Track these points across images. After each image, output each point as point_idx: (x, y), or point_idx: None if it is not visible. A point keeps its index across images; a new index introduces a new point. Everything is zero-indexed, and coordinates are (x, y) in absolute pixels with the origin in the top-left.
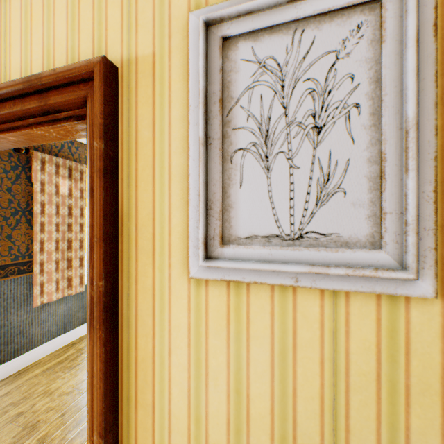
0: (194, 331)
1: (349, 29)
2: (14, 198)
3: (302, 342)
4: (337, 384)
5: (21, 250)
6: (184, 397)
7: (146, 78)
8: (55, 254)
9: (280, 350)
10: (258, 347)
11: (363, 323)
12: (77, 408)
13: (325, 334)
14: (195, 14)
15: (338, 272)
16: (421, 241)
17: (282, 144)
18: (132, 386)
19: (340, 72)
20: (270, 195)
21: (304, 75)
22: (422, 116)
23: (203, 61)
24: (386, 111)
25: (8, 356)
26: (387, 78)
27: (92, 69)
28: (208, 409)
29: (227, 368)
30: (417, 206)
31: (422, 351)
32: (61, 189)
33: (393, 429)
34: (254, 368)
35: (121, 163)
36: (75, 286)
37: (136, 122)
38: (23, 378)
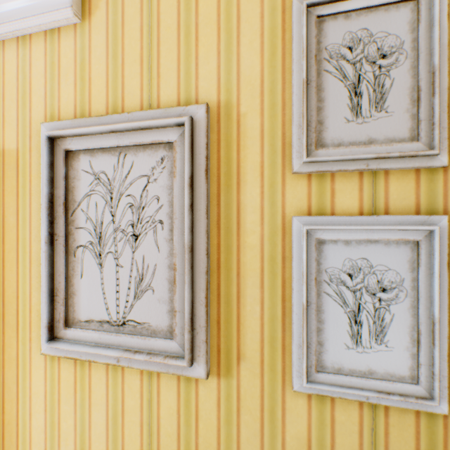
0: (50, 398)
1: (157, 160)
2: None
3: (128, 408)
4: (152, 443)
5: None
6: None
7: (12, 170)
8: None
9: (113, 415)
10: (98, 412)
11: (169, 394)
12: None
13: (144, 402)
14: (45, 126)
15: (140, 358)
16: (198, 335)
17: (112, 245)
18: (0, 446)
19: (151, 193)
20: (103, 287)
21: (126, 191)
22: (199, 238)
23: (47, 171)
24: (177, 231)
25: None
26: (177, 206)
27: None
28: None
29: (75, 429)
30: (190, 310)
31: (206, 417)
32: None
33: None
34: (95, 430)
35: None
36: None
37: (4, 208)
38: None
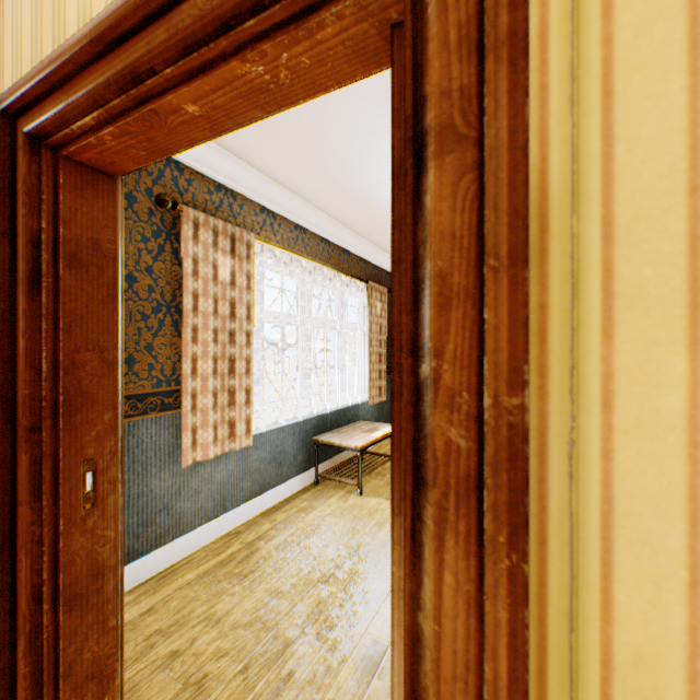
0: None
1: None
2: (155, 285)
3: None
4: None
5: (165, 372)
6: None
7: None
8: (212, 380)
9: None
10: None
11: None
12: (266, 659)
13: None
14: None
15: None
16: None
17: None
18: None
19: None
20: None
21: None
22: None
23: None
24: None
25: (148, 546)
26: None
27: None
28: None
29: None
30: None
31: None
32: (220, 272)
33: None
34: None
35: (536, 41)
36: (240, 436)
37: None
38: (171, 585)
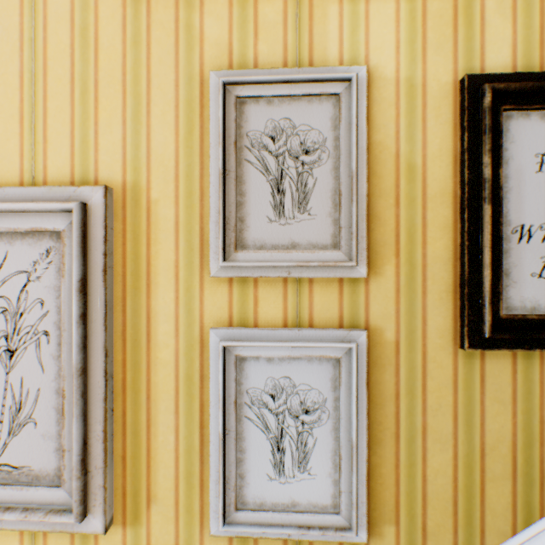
0: None
1: (41, 251)
2: None
3: None
4: None
5: None
6: None
7: None
8: None
9: None
10: None
11: None
12: None
13: None
14: None
15: (12, 518)
16: (94, 479)
17: None
18: None
19: (32, 295)
20: None
21: None
22: (95, 356)
23: None
24: (66, 347)
25: None
26: (67, 314)
27: None
28: None
29: None
30: (81, 450)
31: None
32: None
33: None
34: None
35: None
36: None
37: None
38: None
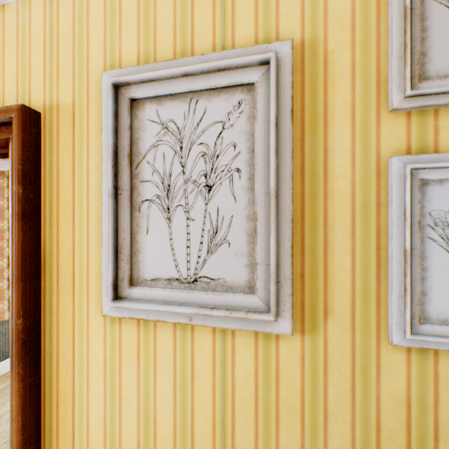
0: (110, 364)
1: (233, 104)
2: None
3: (198, 371)
4: (226, 407)
5: None
6: (101, 424)
7: (67, 125)
8: (8, 271)
9: (181, 379)
10: (163, 376)
11: (245, 355)
12: None
13: (217, 364)
14: (107, 74)
15: (219, 314)
16: (283, 288)
17: (181, 198)
18: (54, 416)
19: (226, 140)
20: (172, 243)
21: (198, 139)
22: (283, 185)
23: (112, 120)
24: (258, 178)
25: None
26: (258, 151)
27: (11, 116)
28: (122, 434)
29: (138, 396)
30: (276, 260)
31: (288, 377)
32: None
33: (267, 443)
34: (160, 396)
35: (43, 204)
36: None
37: (58, 166)
38: None
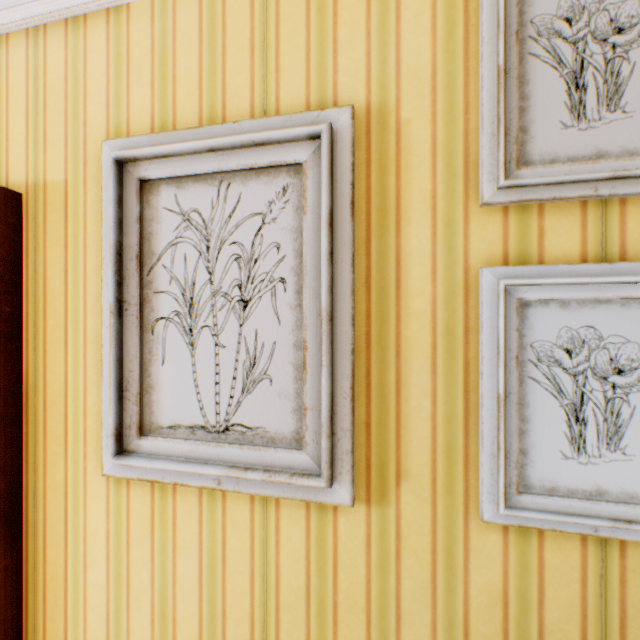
0: (114, 540)
1: (276, 190)
2: None
3: (232, 553)
4: (268, 602)
5: None
6: (102, 623)
7: (58, 212)
8: None
9: (210, 563)
10: (186, 559)
11: (294, 531)
12: None
13: (256, 543)
14: (110, 145)
15: (255, 477)
16: (340, 443)
17: (208, 317)
18: (40, 611)
19: (267, 239)
20: (196, 377)
21: (230, 237)
22: (341, 302)
23: (114, 209)
24: (308, 292)
25: None
26: (308, 255)
27: None
28: (130, 638)
29: (152, 585)
30: (330, 406)
31: (349, 563)
32: None
33: None
34: (181, 585)
35: (26, 319)
36: None
37: (45, 267)
38: None
